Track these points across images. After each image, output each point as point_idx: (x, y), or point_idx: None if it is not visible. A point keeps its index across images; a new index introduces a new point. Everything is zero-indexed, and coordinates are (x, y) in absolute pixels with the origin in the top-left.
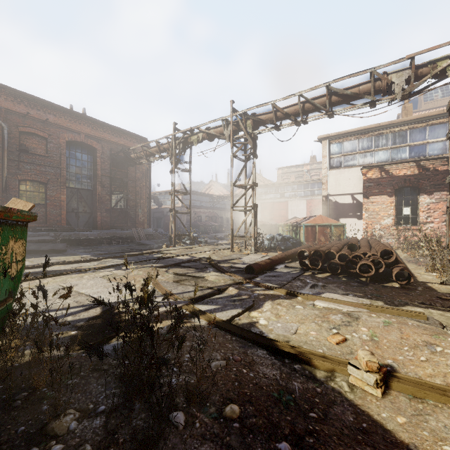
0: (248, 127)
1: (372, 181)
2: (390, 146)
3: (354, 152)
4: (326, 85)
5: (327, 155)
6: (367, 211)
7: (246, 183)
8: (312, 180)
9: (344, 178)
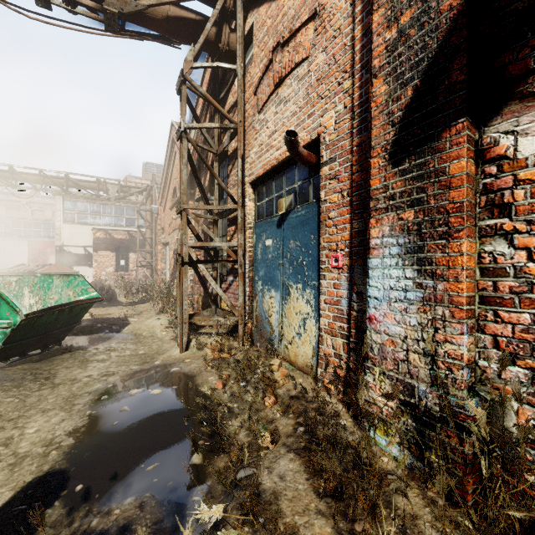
0: None
1: (100, 240)
2: (114, 215)
3: (86, 213)
4: (65, 174)
5: (61, 209)
6: (96, 262)
7: None
8: (37, 219)
9: (77, 233)
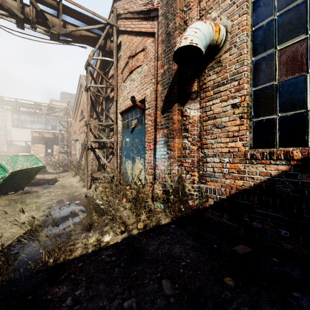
0: None
1: (35, 137)
2: (44, 123)
3: (26, 121)
4: (15, 99)
5: (10, 119)
6: (33, 150)
7: None
8: None
9: (21, 133)
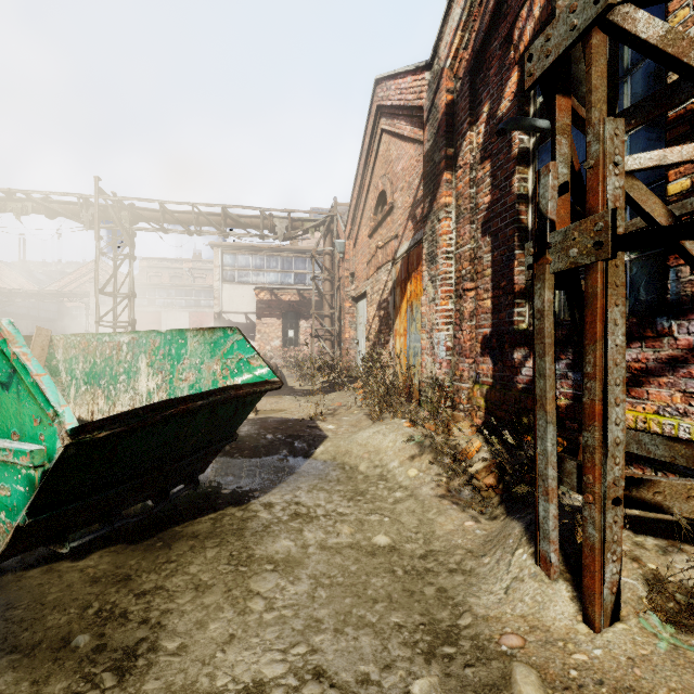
0: (124, 220)
1: (264, 303)
2: (280, 270)
3: (248, 269)
4: (222, 207)
5: (220, 265)
6: (260, 333)
7: (116, 289)
8: (198, 286)
9: (238, 295)
